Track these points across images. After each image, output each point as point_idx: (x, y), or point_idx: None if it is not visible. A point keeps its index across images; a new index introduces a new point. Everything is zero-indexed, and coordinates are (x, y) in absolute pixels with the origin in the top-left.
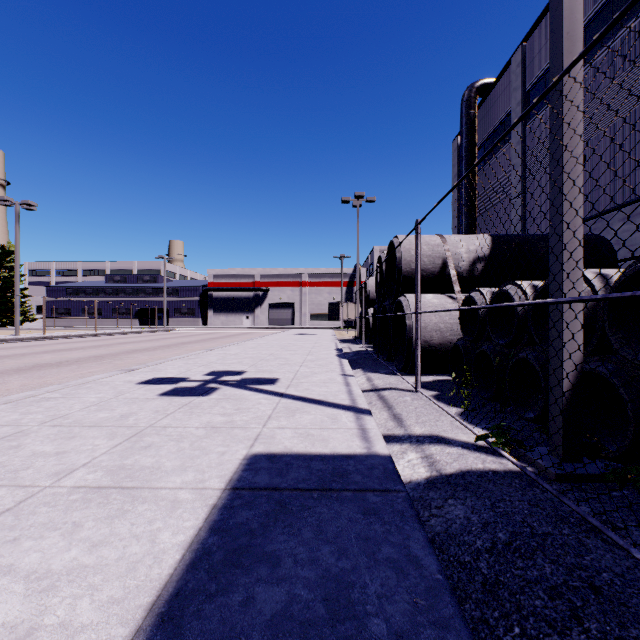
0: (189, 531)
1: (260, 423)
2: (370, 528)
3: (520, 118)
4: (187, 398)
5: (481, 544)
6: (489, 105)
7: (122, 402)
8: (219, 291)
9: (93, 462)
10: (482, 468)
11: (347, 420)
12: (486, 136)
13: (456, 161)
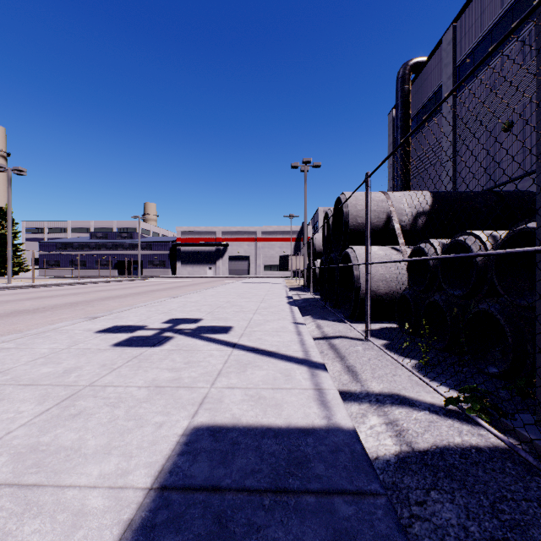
0: None
1: (208, 381)
2: None
3: (509, 32)
4: (139, 349)
5: None
6: (421, 81)
7: (72, 354)
8: (186, 246)
9: (4, 439)
10: (461, 443)
11: (301, 377)
12: (419, 108)
13: (391, 131)
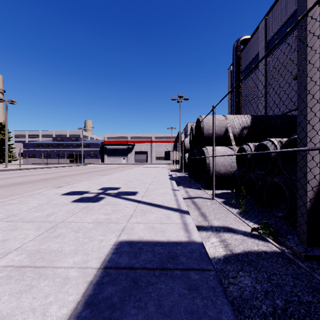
0: (70, 305)
1: (126, 219)
2: (193, 302)
3: (281, 38)
4: (86, 203)
5: (266, 308)
6: (247, 49)
7: (50, 206)
8: (110, 145)
9: (22, 247)
10: (257, 249)
11: (175, 218)
12: (245, 65)
13: (230, 79)
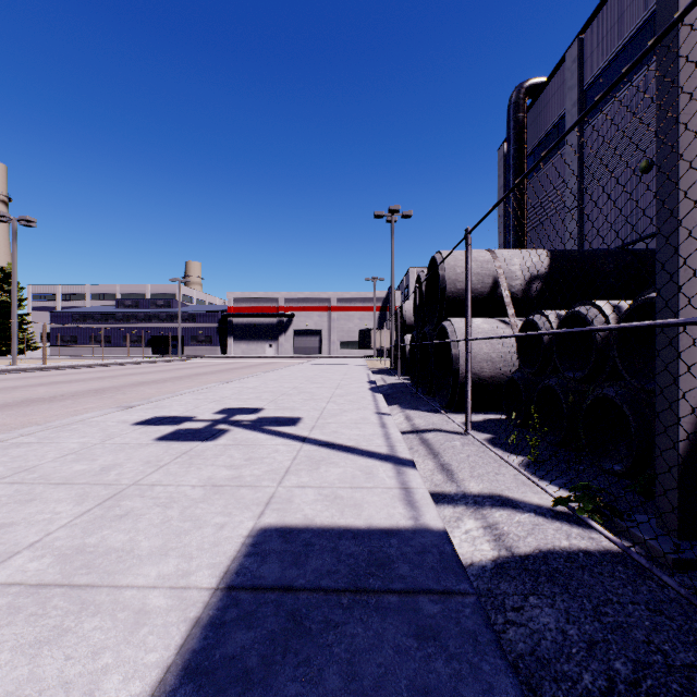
0: (150, 673)
1: (275, 479)
2: (429, 668)
3: (622, 75)
4: (188, 444)
5: (591, 681)
6: (540, 107)
7: (108, 449)
8: (239, 317)
9: (44, 541)
10: (568, 546)
11: (385, 475)
12: (536, 142)
13: (502, 171)
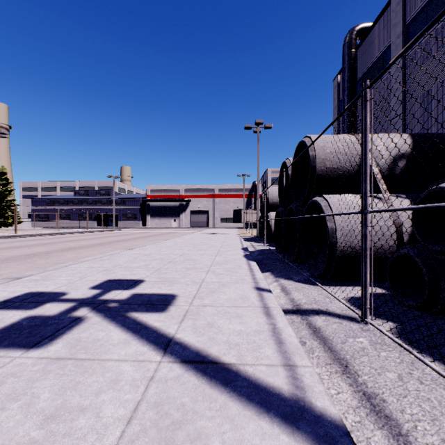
0: None
1: None
2: None
3: None
4: (2, 356)
5: None
6: (367, 45)
7: None
8: (154, 201)
9: None
10: None
11: None
12: (364, 71)
13: (336, 95)
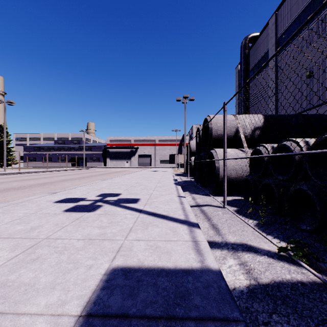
0: None
1: (123, 235)
2: None
3: (324, 4)
4: (80, 213)
5: None
6: (256, 47)
7: (37, 216)
8: (112, 148)
9: None
10: (291, 279)
11: (183, 233)
12: (254, 64)
13: (237, 78)
